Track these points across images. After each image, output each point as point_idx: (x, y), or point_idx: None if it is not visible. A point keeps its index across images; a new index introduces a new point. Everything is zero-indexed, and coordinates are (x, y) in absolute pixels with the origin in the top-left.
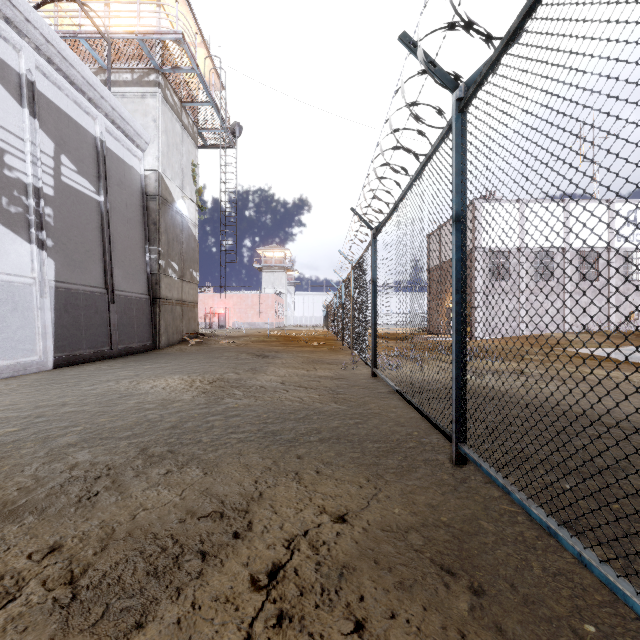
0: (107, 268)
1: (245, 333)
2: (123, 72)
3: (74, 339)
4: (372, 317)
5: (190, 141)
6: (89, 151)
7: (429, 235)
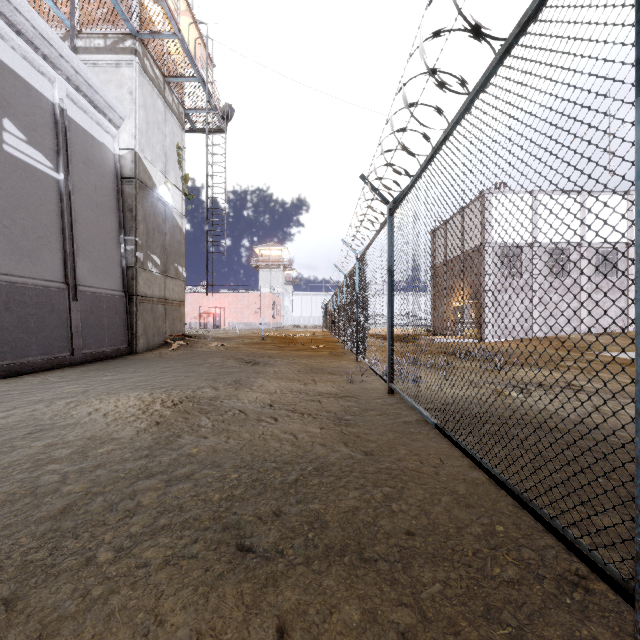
0: (67, 259)
1: (239, 334)
2: (95, 37)
3: (19, 344)
4: (388, 317)
5: (175, 122)
6: (44, 119)
7: (433, 231)
